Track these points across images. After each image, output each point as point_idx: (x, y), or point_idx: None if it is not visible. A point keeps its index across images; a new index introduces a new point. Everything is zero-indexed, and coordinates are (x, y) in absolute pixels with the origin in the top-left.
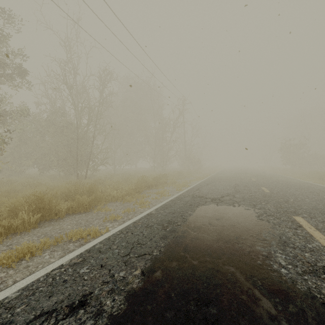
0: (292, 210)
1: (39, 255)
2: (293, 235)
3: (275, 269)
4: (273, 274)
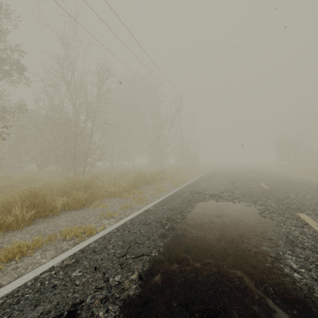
0: (295, 207)
1: (30, 255)
2: (301, 234)
3: (287, 274)
4: (285, 280)
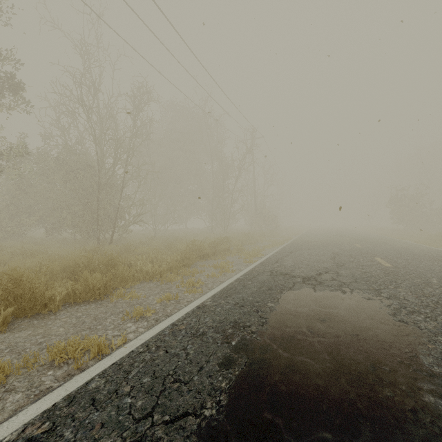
0: None
1: None
2: None
3: None
4: None
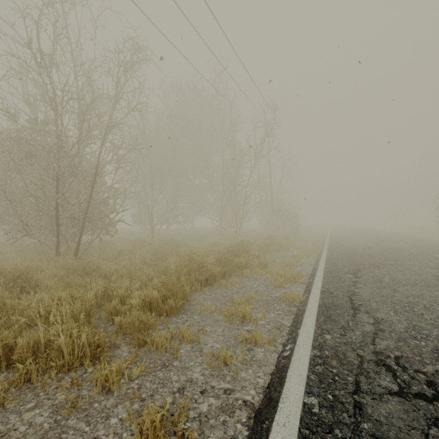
0: None
1: None
2: None
3: None
4: None
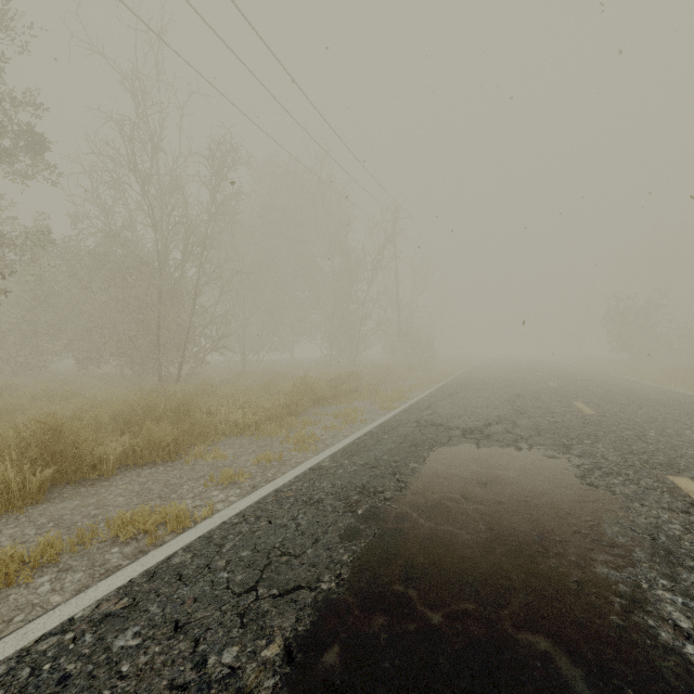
0: (662, 460)
1: (26, 583)
2: (686, 532)
3: (669, 647)
4: (666, 666)
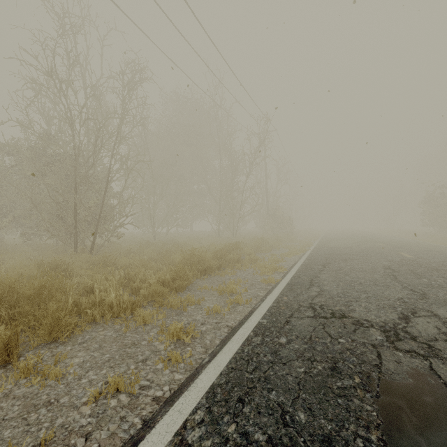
0: None
1: None
2: None
3: None
4: None
